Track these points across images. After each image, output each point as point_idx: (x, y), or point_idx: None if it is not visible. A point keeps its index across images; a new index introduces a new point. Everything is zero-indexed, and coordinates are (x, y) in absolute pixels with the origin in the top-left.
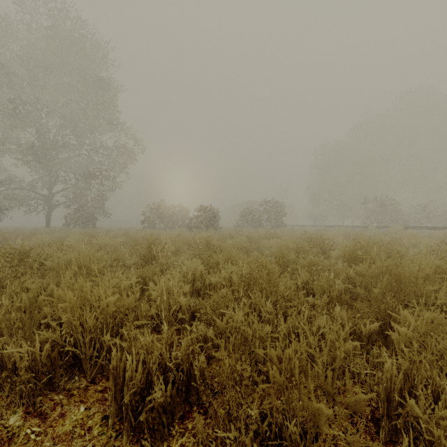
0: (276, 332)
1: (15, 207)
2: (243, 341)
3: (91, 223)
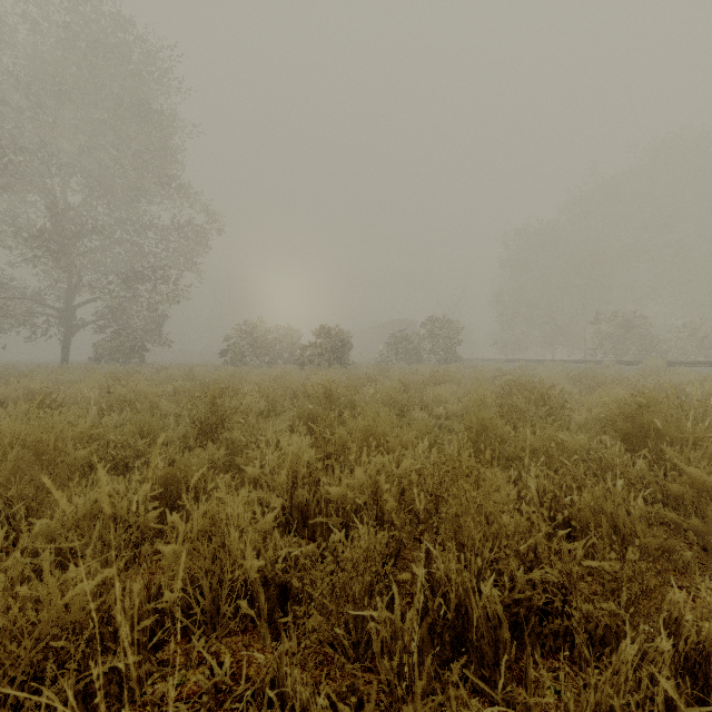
0: None
1: (11, 330)
2: None
3: (137, 356)
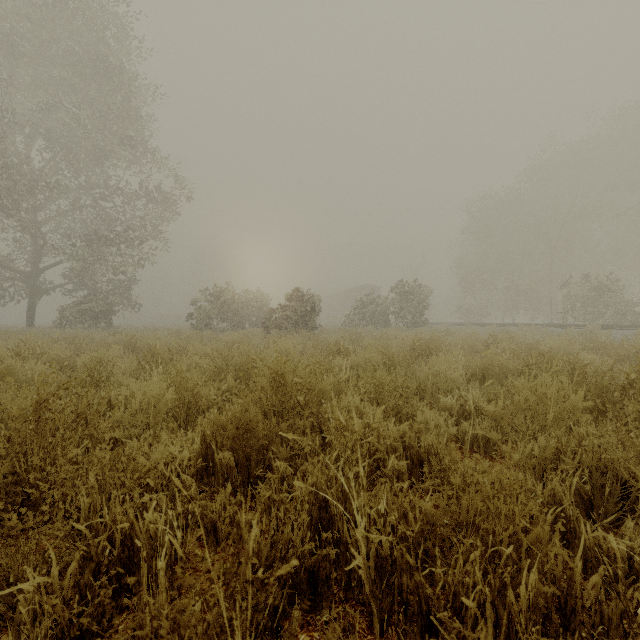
0: None
1: None
2: None
3: (102, 320)
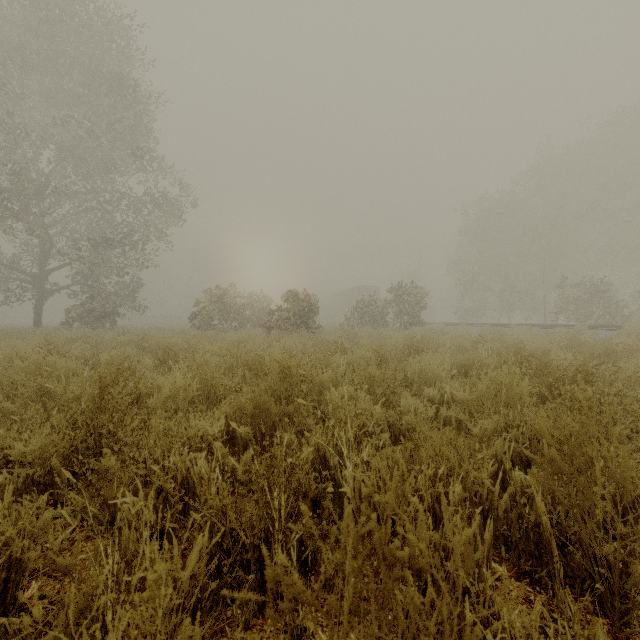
0: None
1: None
2: None
3: (108, 320)
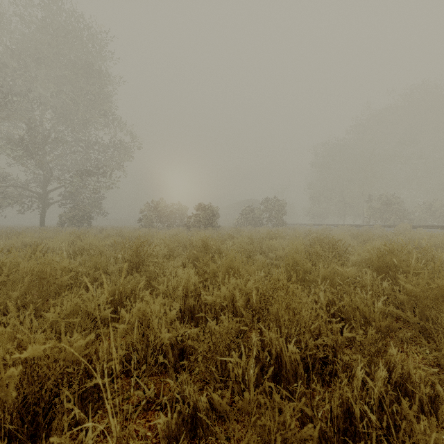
0: (317, 417)
1: (8, 206)
2: (260, 440)
3: (86, 222)
